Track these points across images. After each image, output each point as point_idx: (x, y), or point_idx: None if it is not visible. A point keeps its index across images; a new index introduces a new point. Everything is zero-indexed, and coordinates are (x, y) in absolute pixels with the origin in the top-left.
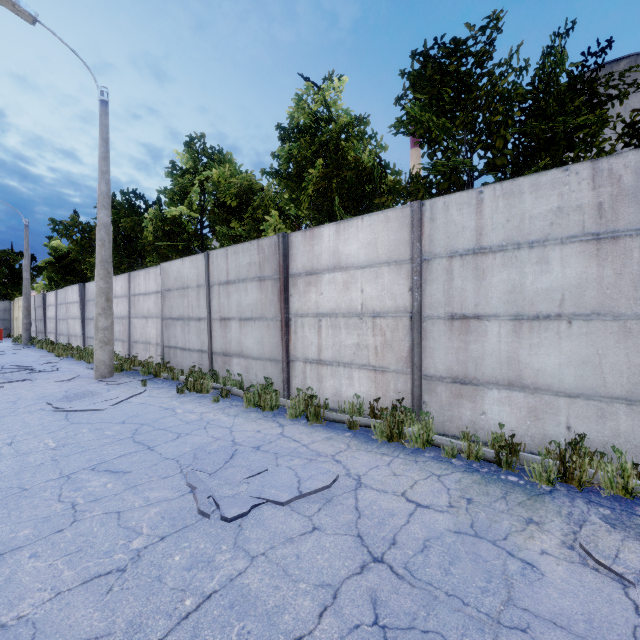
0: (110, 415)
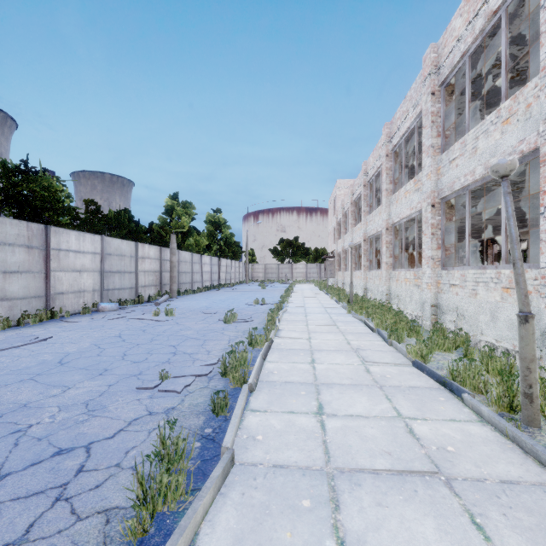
0: None
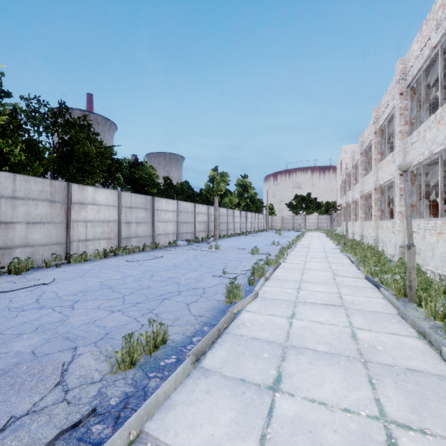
0: (70, 275)
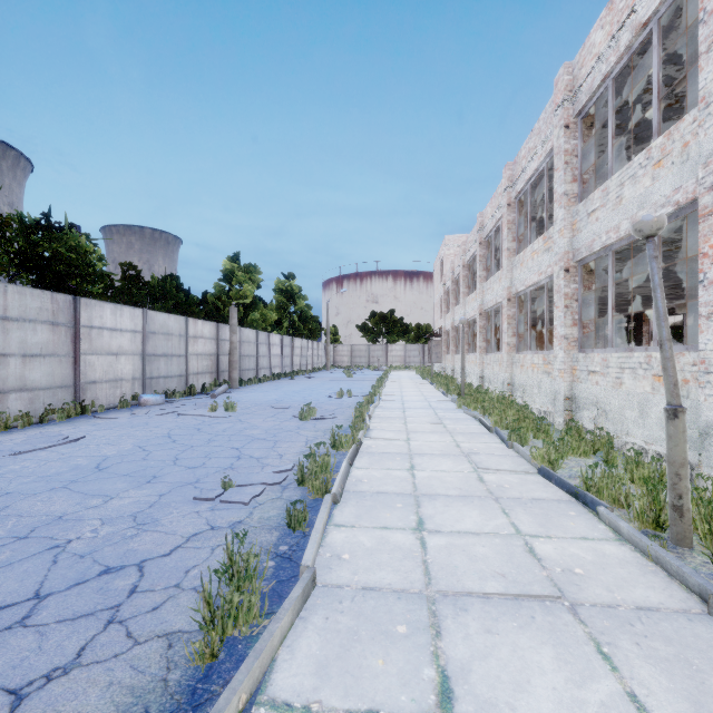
0: None
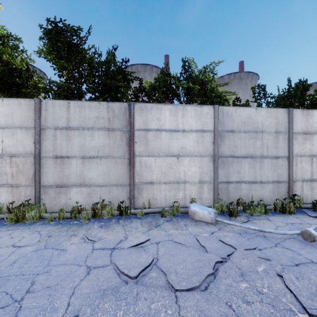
0: None
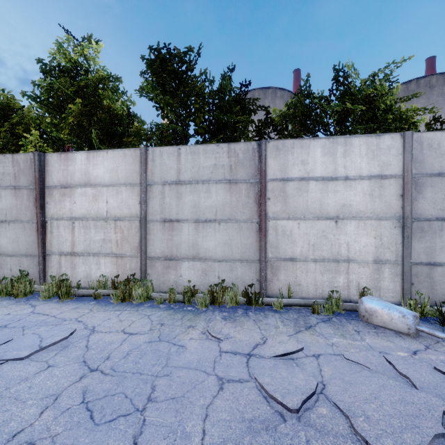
0: None
